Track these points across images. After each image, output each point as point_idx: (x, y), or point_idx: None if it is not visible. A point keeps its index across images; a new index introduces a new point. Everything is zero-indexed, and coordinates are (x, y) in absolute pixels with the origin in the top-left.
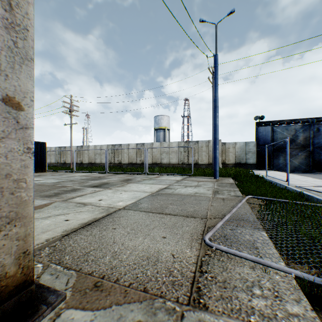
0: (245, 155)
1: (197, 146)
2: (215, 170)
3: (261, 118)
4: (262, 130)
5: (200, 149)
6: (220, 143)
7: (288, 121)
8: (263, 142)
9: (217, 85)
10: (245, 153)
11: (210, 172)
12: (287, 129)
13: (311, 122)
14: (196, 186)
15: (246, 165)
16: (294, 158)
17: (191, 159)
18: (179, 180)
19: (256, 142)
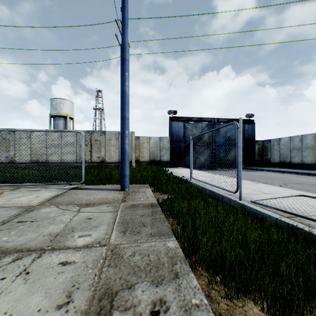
0: (159, 152)
1: (104, 138)
2: (123, 174)
3: (175, 113)
4: (176, 125)
5: (108, 142)
6: (133, 136)
7: (196, 119)
8: (176, 138)
9: (126, 23)
10: (159, 149)
11: (117, 175)
12: (196, 126)
13: (214, 121)
14: (44, 251)
15: (161, 162)
16: (201, 155)
17: (95, 156)
18: (31, 208)
19: (170, 138)
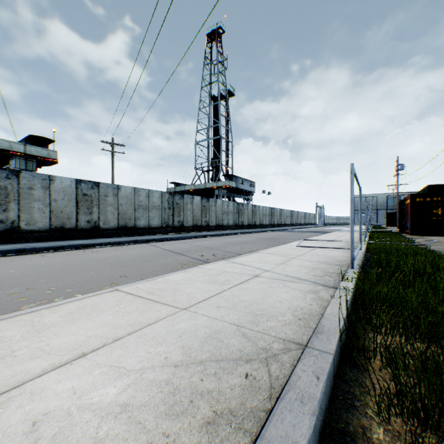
0: None
1: None
2: None
3: None
4: None
5: None
6: None
7: None
8: None
9: None
10: None
11: None
12: None
13: None
14: None
15: None
16: None
17: None
18: None
19: None
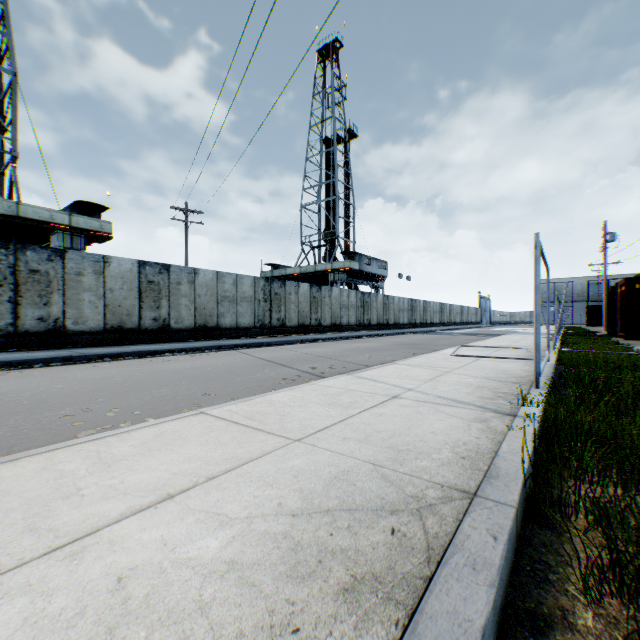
0: None
1: None
2: None
3: None
4: None
5: None
6: None
7: None
8: None
9: None
10: None
11: None
12: None
13: None
14: None
15: None
16: None
17: None
18: None
19: None
